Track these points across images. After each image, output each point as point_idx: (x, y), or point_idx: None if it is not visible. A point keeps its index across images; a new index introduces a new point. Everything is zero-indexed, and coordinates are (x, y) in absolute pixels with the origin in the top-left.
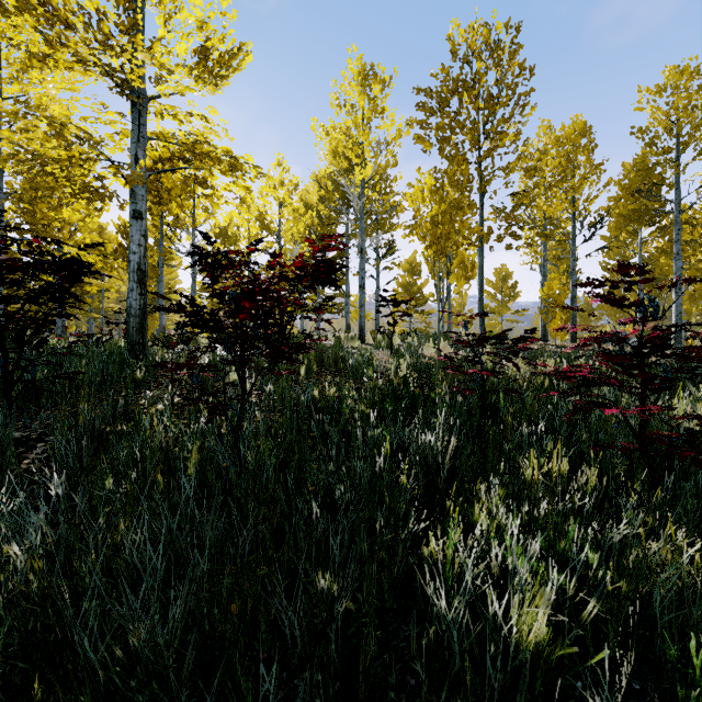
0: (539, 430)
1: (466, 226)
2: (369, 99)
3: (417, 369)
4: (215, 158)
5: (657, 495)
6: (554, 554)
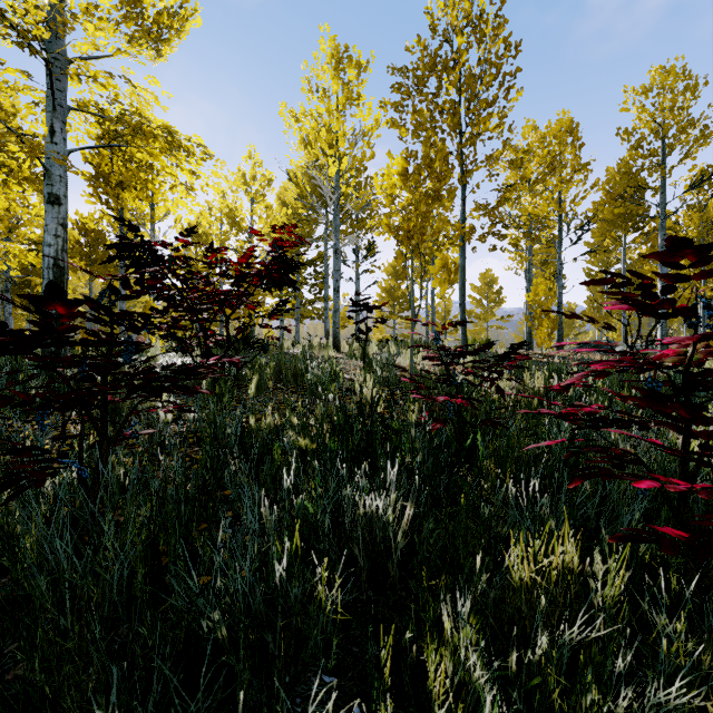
0: (530, 490)
1: (444, 219)
2: (343, 83)
3: (389, 383)
4: (149, 133)
5: (708, 603)
6: (557, 712)
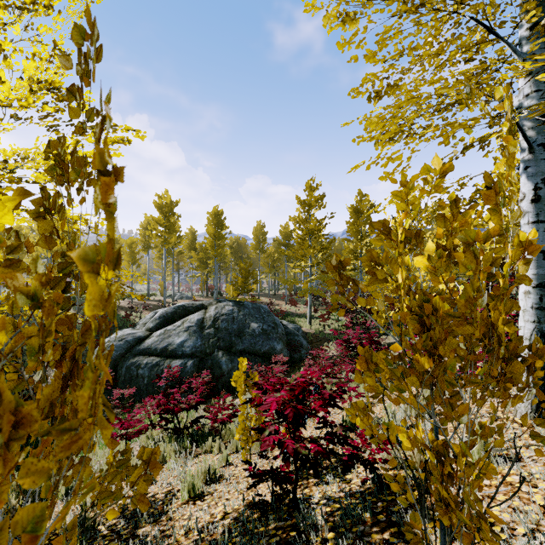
0: None
1: None
2: None
3: None
4: None
5: None
6: None
